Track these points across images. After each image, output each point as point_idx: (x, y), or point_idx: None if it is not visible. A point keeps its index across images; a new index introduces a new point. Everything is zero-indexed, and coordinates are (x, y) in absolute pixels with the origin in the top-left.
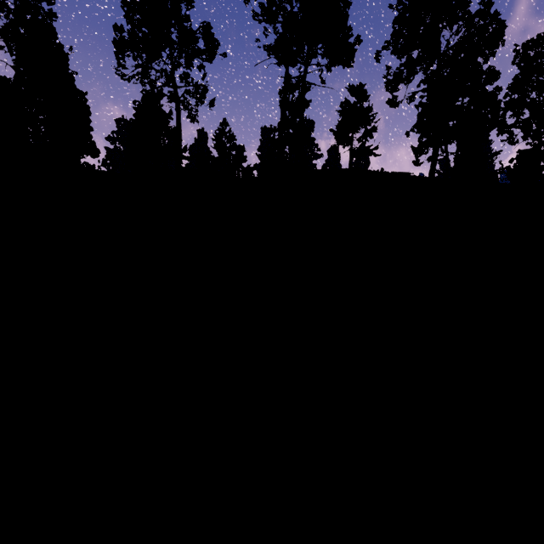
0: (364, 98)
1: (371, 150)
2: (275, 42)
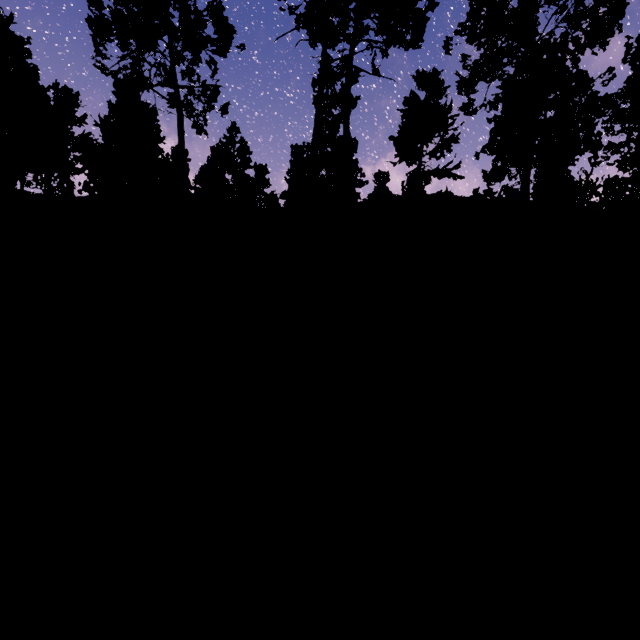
0: (439, 91)
1: (449, 170)
2: (307, 8)
